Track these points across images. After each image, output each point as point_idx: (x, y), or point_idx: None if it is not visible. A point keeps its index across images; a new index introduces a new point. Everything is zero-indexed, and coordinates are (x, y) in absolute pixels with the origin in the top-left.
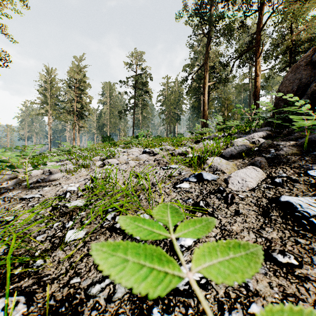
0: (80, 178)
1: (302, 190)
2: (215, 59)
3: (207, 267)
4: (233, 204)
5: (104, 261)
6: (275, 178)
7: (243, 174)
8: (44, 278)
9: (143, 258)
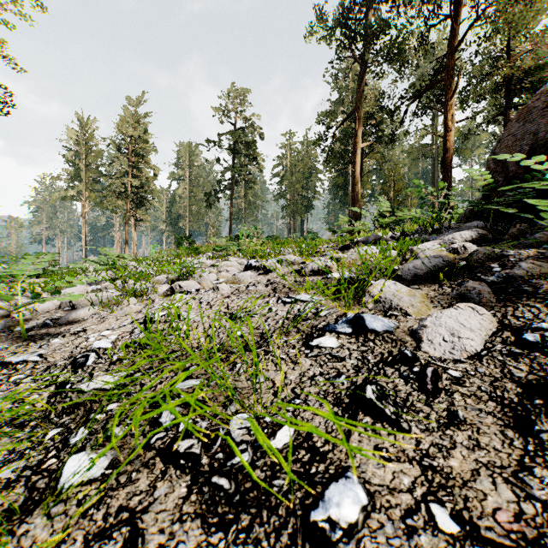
0: (125, 319)
1: None
2: (373, 102)
3: None
4: (441, 395)
5: None
6: (522, 331)
7: (452, 320)
8: None
9: None
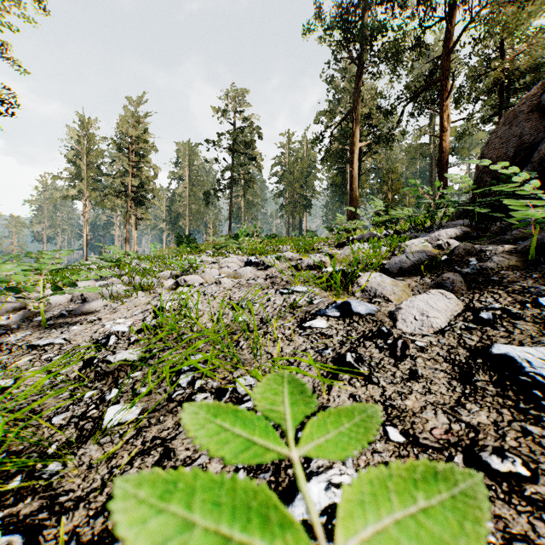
0: (136, 309)
1: (530, 333)
2: (371, 102)
3: (370, 537)
4: (407, 359)
5: (142, 526)
6: (480, 311)
7: (423, 303)
8: (61, 497)
9: (230, 515)
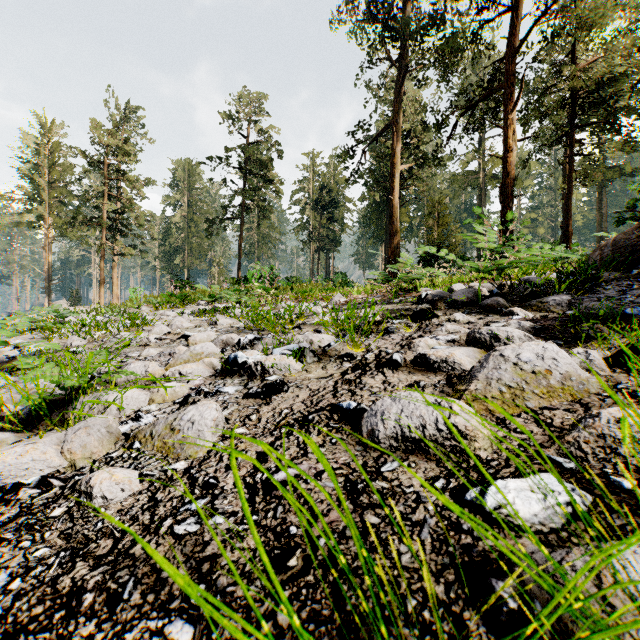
0: None
1: None
2: (414, 117)
3: None
4: None
5: None
6: None
7: None
8: None
9: None
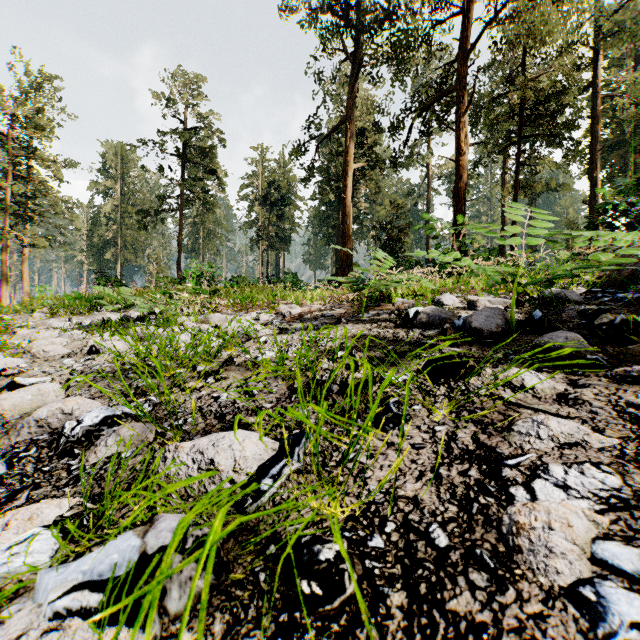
0: None
1: None
2: (366, 116)
3: None
4: None
5: None
6: None
7: None
8: None
9: None
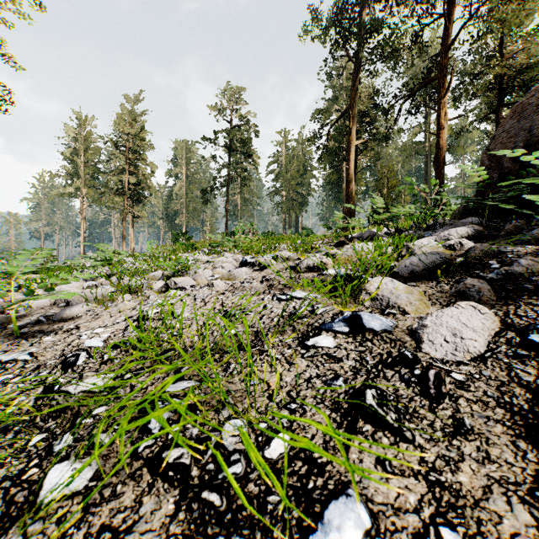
0: (119, 316)
1: None
2: (367, 100)
3: None
4: (445, 400)
5: None
6: (527, 332)
7: (454, 320)
8: None
9: None
